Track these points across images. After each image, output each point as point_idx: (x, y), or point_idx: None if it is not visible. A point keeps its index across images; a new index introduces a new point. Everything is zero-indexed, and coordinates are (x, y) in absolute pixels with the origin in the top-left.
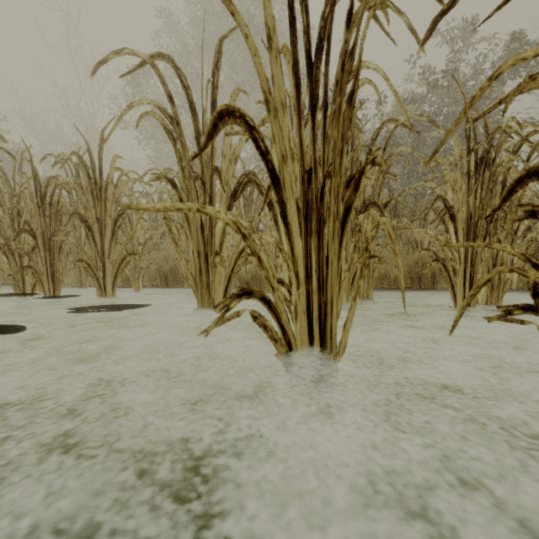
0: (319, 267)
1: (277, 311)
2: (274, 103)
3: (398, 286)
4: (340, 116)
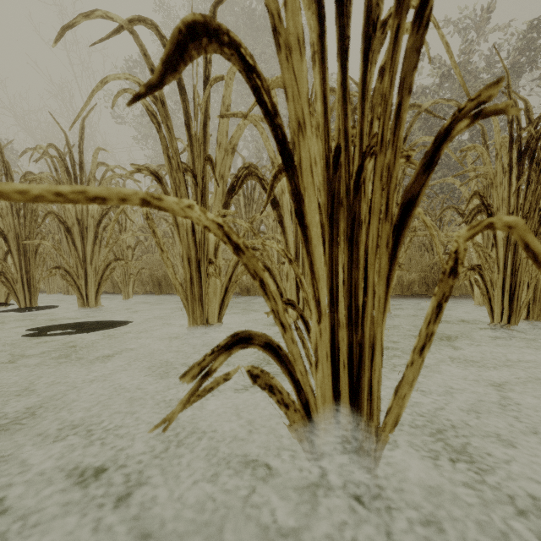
0: (350, 290)
1: (290, 359)
2: (287, 36)
3: (412, 293)
4: (397, 49)
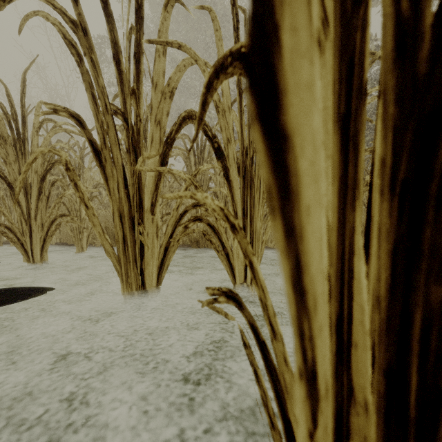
0: (401, 329)
1: None
2: None
3: None
4: None
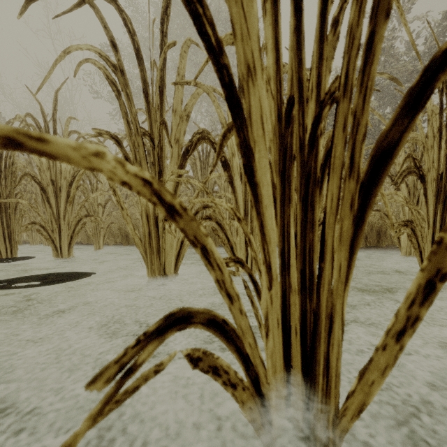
0: (303, 253)
1: (238, 333)
2: None
3: None
4: None
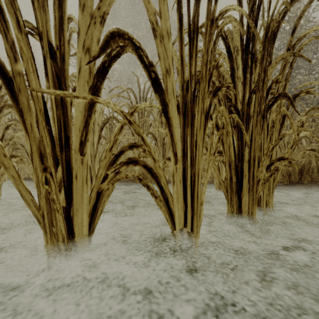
0: None
1: None
2: None
3: None
4: None
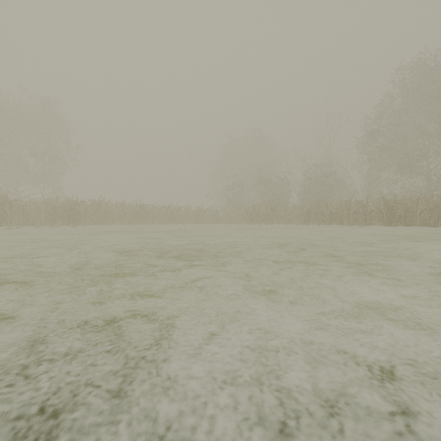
0: None
1: None
2: None
3: None
4: None
